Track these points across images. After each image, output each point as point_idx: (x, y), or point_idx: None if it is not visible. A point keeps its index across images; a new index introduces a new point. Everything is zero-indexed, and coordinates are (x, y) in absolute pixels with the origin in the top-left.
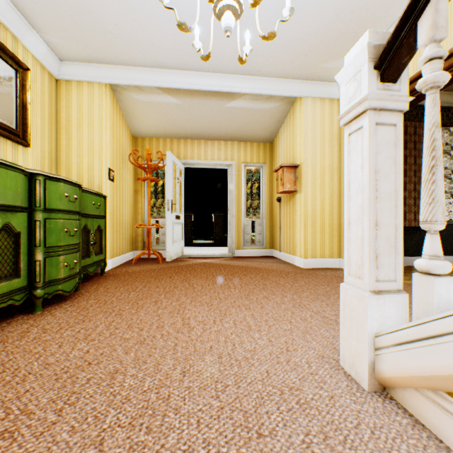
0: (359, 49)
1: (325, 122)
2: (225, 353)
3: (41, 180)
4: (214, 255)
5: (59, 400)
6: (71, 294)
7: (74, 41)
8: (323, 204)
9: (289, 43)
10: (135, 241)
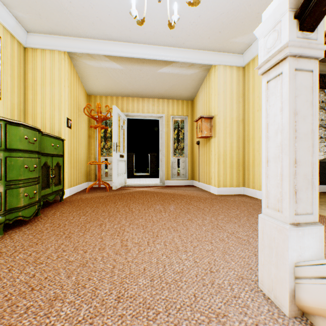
0: (278, 2)
1: (233, 84)
2: (156, 275)
3: (2, 124)
4: (149, 185)
5: None
6: (30, 218)
7: (37, 16)
8: (232, 146)
9: (207, 21)
10: (89, 174)
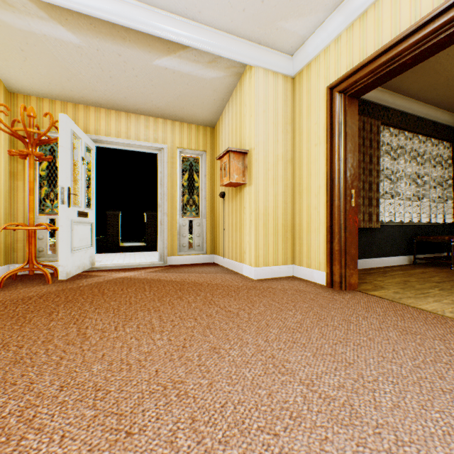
0: None
1: (279, 101)
2: None
3: None
4: (140, 265)
5: None
6: None
7: None
8: (277, 201)
9: None
10: (12, 249)
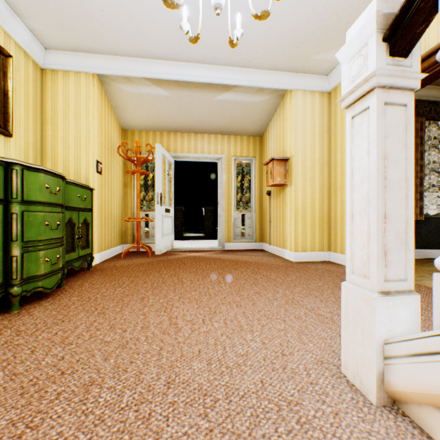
0: (364, 20)
1: (316, 115)
2: (215, 359)
3: (18, 169)
4: (204, 249)
5: (20, 423)
6: (52, 290)
7: (59, 28)
8: (314, 198)
9: (280, 33)
10: (124, 234)
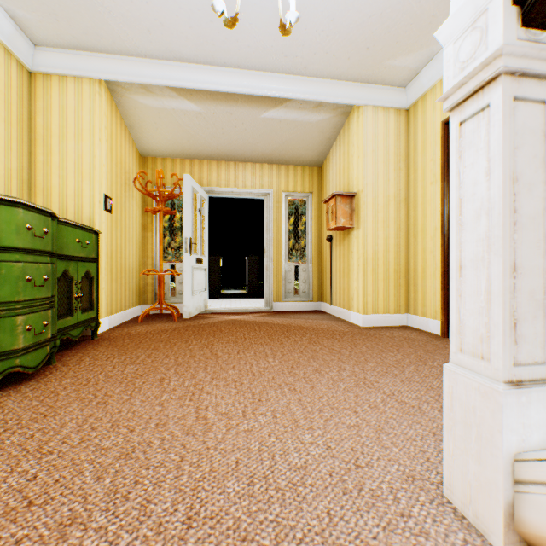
0: None
1: (390, 138)
2: (259, 475)
3: None
4: (247, 310)
5: None
6: (37, 370)
7: (51, 16)
8: (387, 245)
9: (345, 29)
10: (143, 291)
